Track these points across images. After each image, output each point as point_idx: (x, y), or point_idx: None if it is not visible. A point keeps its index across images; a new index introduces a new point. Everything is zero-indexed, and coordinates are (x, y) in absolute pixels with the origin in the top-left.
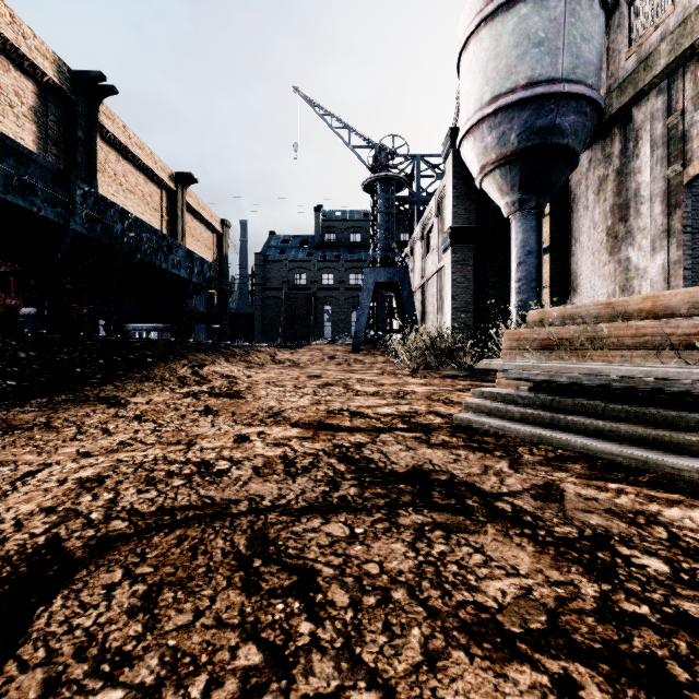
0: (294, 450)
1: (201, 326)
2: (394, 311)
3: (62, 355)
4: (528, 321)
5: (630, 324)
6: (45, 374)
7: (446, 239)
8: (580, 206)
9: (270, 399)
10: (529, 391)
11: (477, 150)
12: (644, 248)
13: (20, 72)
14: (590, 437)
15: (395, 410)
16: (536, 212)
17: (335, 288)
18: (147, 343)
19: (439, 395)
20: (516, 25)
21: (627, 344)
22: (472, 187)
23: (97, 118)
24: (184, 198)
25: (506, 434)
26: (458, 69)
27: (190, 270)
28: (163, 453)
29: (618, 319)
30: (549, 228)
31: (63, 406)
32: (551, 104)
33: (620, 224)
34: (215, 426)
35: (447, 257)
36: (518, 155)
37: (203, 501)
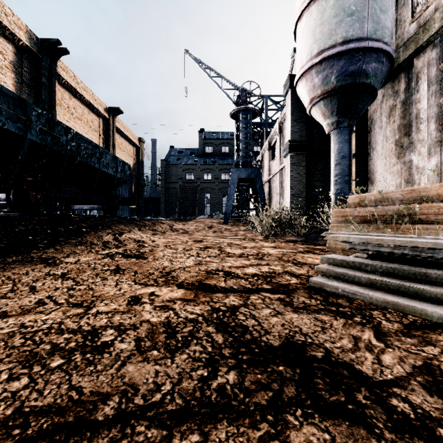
0: (177, 315)
1: (125, 206)
2: (251, 197)
3: (20, 227)
4: (348, 203)
5: (433, 205)
6: (4, 240)
7: (286, 149)
8: (376, 126)
9: (165, 259)
10: (366, 258)
11: (308, 88)
12: (423, 153)
13: (3, 38)
14: (442, 306)
15: (258, 270)
16: (348, 129)
17: (212, 182)
18: (84, 218)
19: (288, 257)
20: (335, 2)
21: (431, 220)
22: (303, 114)
23: (56, 70)
24: (114, 123)
25: (358, 298)
26: (294, 34)
27: (115, 169)
28: (61, 319)
29: (423, 201)
30: (355, 141)
31: (11, 266)
32: (359, 55)
33: (405, 137)
34: (118, 285)
35: (286, 160)
36: (336, 91)
37: (70, 397)
